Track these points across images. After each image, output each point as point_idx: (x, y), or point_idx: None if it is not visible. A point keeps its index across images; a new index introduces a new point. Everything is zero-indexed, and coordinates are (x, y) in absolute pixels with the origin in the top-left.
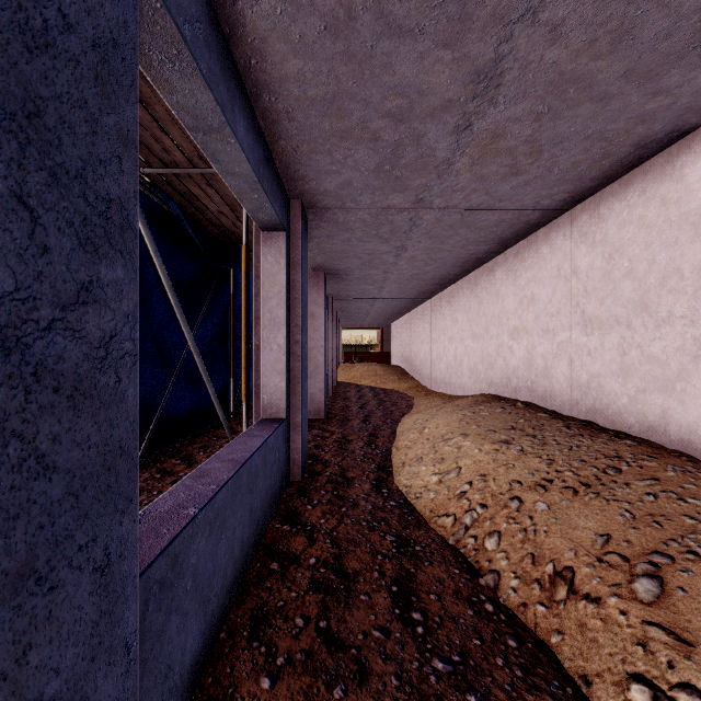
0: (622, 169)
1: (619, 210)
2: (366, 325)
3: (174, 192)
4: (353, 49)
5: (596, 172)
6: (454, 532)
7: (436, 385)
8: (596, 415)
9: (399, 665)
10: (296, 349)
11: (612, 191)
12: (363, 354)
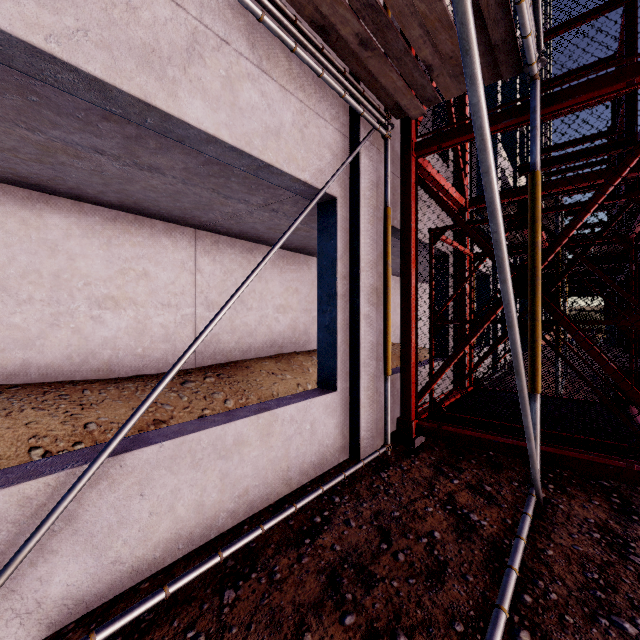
0: None
1: None
2: None
3: None
4: None
5: None
6: None
7: None
8: None
9: None
10: None
11: None
12: None
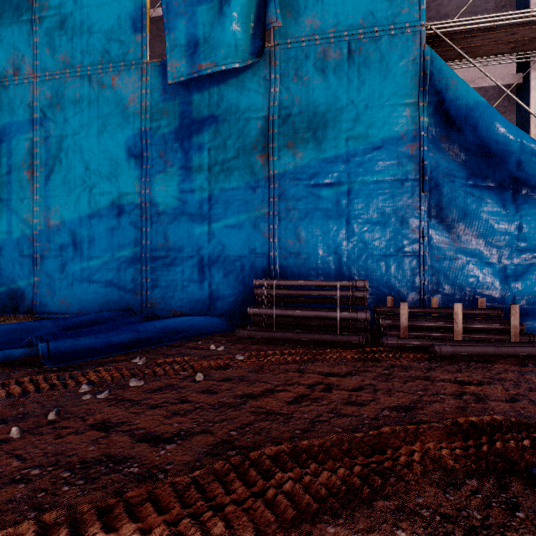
0: None
1: None
2: None
3: None
4: None
5: None
6: None
7: None
8: None
9: None
10: None
11: None
12: None
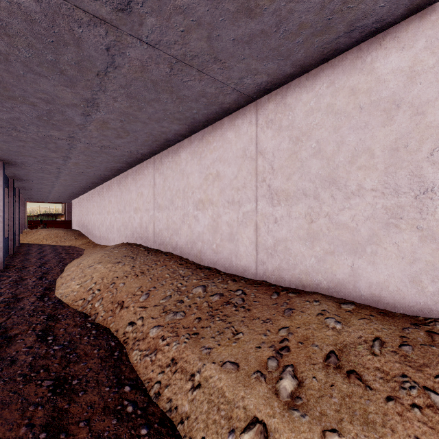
0: (166, 146)
1: (167, 162)
2: (50, 201)
3: None
4: (11, 70)
5: (156, 145)
6: (82, 305)
7: (100, 240)
8: (161, 246)
9: (35, 354)
10: None
11: (165, 153)
12: (47, 222)
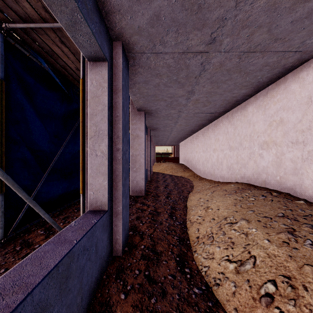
0: None
1: None
2: (167, 144)
3: (41, 49)
4: None
5: None
6: None
7: (205, 174)
8: None
9: None
10: (117, 155)
11: None
12: (165, 158)
